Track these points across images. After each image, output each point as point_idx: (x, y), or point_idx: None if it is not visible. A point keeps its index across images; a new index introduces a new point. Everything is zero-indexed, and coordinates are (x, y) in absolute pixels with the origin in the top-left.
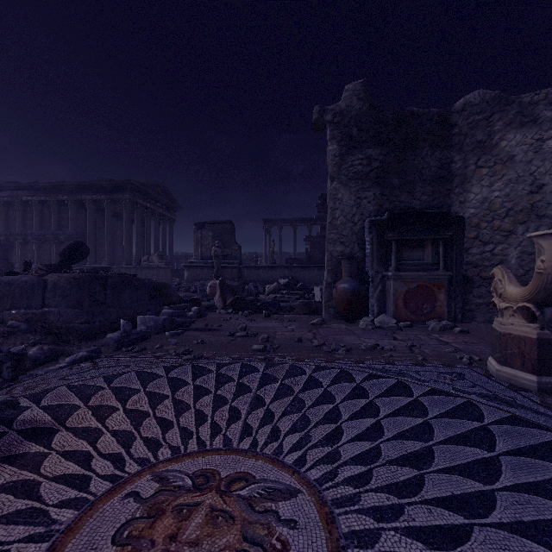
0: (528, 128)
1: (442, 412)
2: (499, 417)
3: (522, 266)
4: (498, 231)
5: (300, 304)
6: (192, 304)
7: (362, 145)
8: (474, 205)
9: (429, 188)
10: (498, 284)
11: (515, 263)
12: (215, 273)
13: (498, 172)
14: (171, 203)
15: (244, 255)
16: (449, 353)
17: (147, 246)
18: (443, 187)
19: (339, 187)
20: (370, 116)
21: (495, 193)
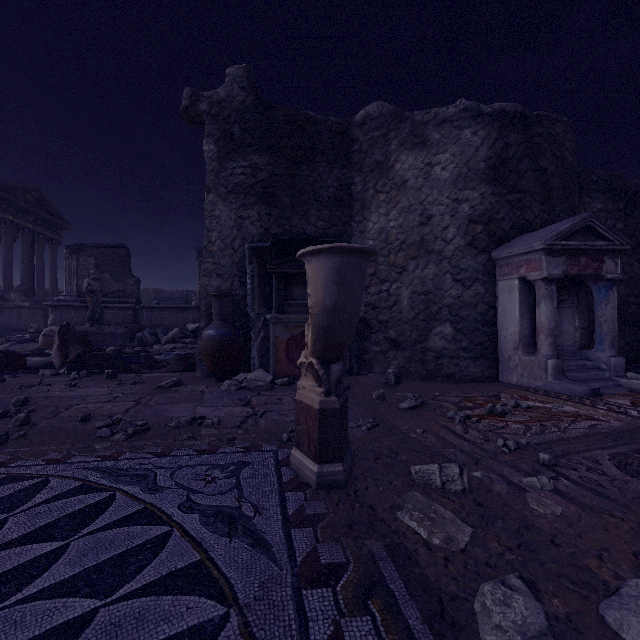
0: (419, 151)
1: (62, 580)
2: (168, 570)
3: (413, 308)
4: (394, 267)
5: (174, 358)
6: (6, 362)
7: (246, 149)
8: (373, 236)
9: (327, 212)
10: (306, 329)
11: (407, 304)
12: (88, 316)
13: (393, 198)
14: (51, 217)
15: (176, 294)
16: (290, 423)
17: (5, 276)
18: (343, 213)
19: (217, 201)
20: (256, 113)
21: (391, 223)
